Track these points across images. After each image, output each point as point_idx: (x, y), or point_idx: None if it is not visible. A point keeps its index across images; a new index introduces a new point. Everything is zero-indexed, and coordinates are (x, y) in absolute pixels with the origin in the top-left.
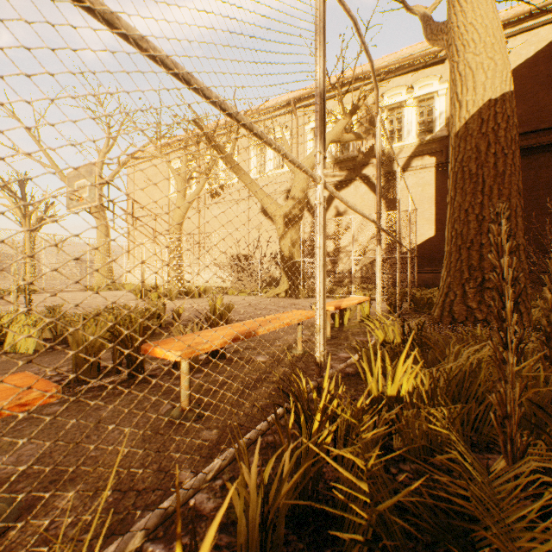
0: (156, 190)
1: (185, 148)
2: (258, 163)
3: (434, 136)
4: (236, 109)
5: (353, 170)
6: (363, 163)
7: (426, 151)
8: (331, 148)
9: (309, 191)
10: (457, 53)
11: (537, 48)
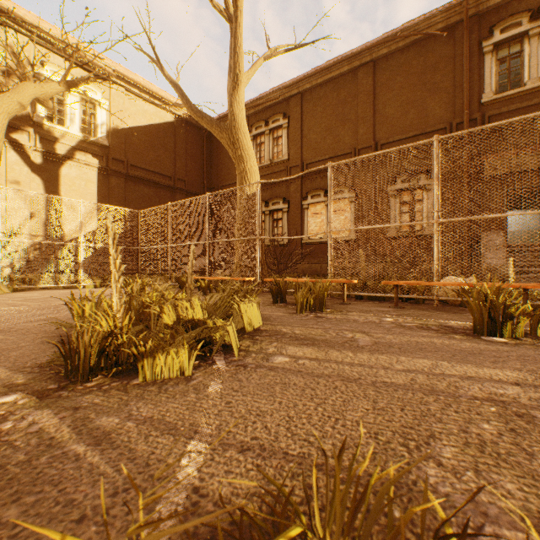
0: None
1: None
2: None
3: (98, 141)
4: None
5: None
6: (15, 125)
7: (91, 150)
8: None
9: None
10: (246, 157)
11: (160, 121)
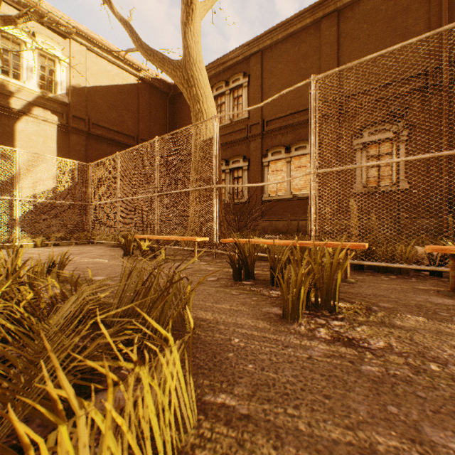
0: None
1: None
2: None
3: (58, 97)
4: None
5: None
6: None
7: (50, 106)
8: None
9: None
10: (202, 97)
11: (123, 83)
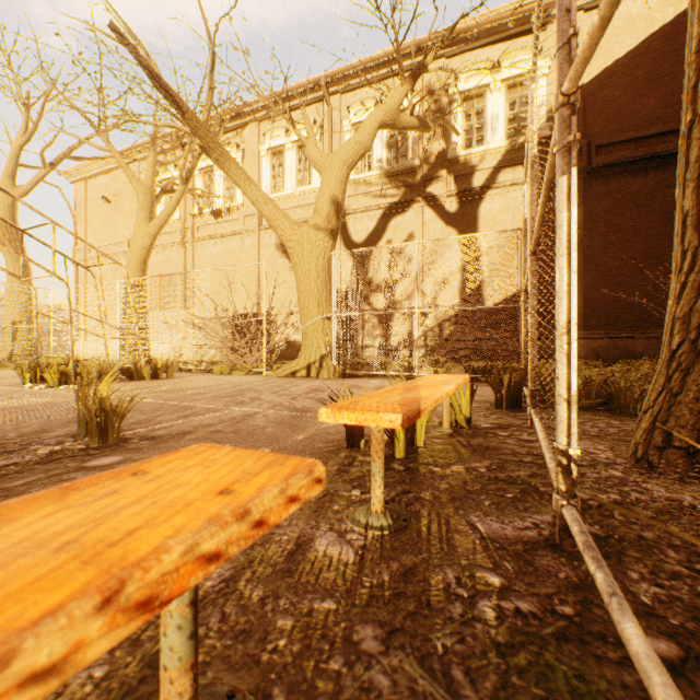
0: (120, 216)
1: (153, 142)
2: (273, 177)
3: None
4: (204, 19)
5: (413, 187)
6: (428, 176)
7: (519, 159)
8: (381, 155)
9: (348, 219)
10: None
11: (678, 10)
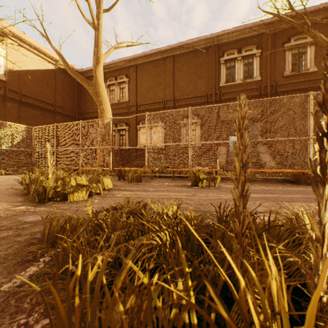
0: None
1: None
2: None
3: None
4: None
5: None
6: None
7: None
8: None
9: None
10: (104, 102)
11: (45, 68)
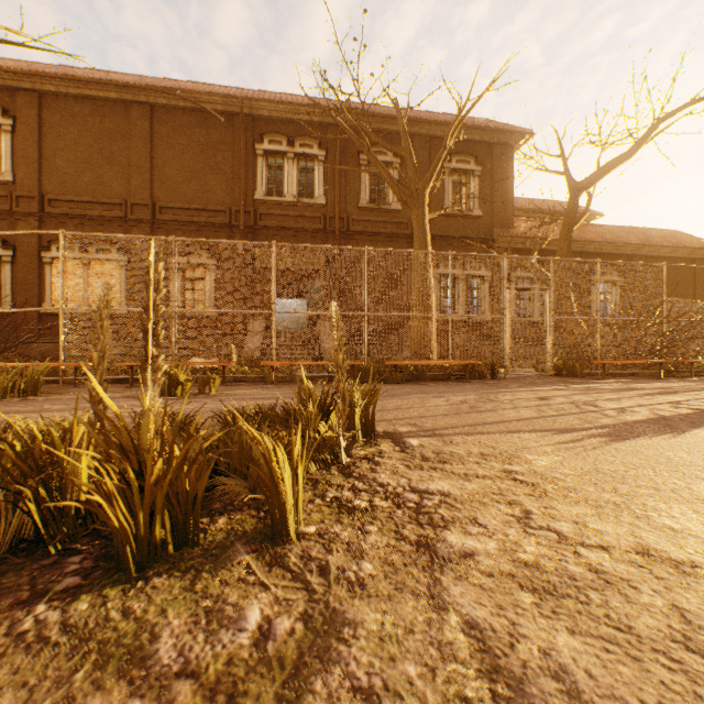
0: None
1: None
2: None
3: None
4: None
5: None
6: None
7: None
8: None
9: None
10: None
11: None
